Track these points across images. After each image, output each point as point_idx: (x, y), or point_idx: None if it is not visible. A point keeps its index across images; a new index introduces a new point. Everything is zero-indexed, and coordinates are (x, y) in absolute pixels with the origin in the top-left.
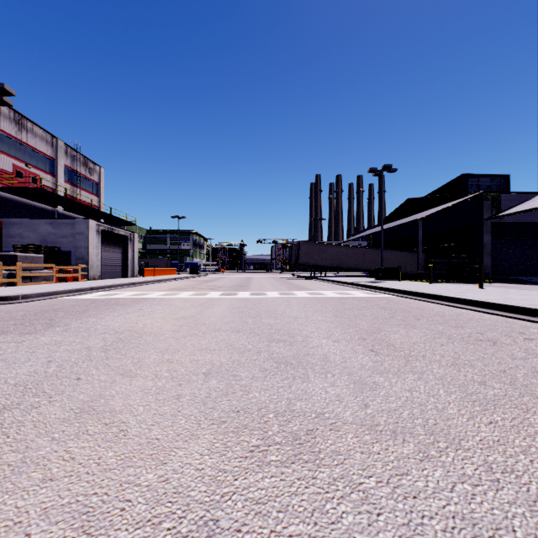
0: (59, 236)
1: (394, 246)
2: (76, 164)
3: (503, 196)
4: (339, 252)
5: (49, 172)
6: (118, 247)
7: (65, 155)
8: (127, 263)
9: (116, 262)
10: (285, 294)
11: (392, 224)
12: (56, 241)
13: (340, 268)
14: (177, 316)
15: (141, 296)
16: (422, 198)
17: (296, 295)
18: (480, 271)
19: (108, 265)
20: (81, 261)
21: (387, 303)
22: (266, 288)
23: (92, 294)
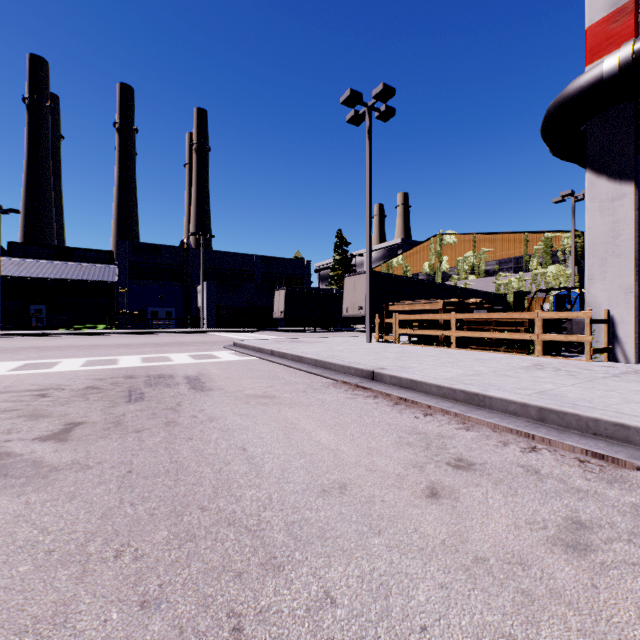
0: None
1: None
2: None
3: None
4: None
5: None
6: None
7: None
8: None
9: None
10: None
11: None
12: None
13: None
14: None
15: None
16: None
17: None
18: None
19: None
20: None
21: None
22: None
23: None
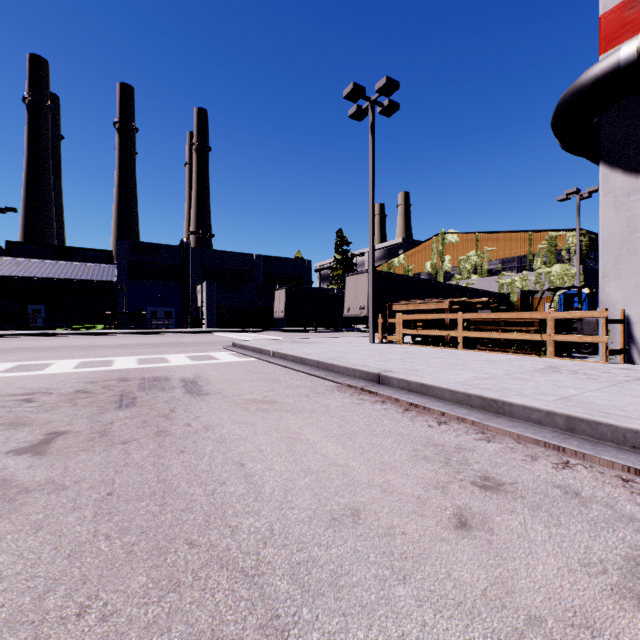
0: None
1: None
2: None
3: None
4: None
5: None
6: None
7: None
8: None
9: None
10: None
11: None
12: None
13: None
14: None
15: None
16: None
17: None
18: None
19: None
20: None
21: None
22: None
23: None
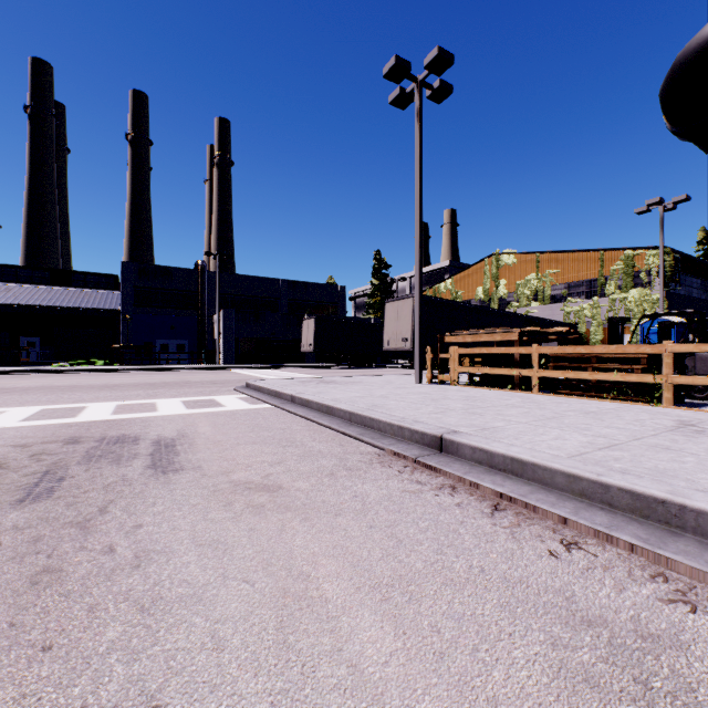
0: None
1: None
2: None
3: None
4: None
5: None
6: None
7: None
8: None
9: None
10: None
11: None
12: None
13: None
14: None
15: None
16: None
17: None
18: None
19: None
20: None
21: None
22: None
23: None
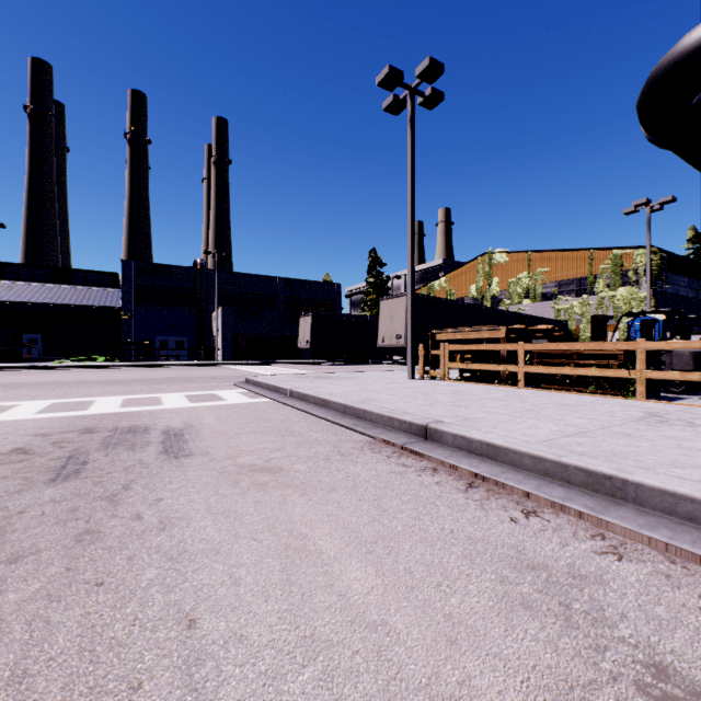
0: None
1: None
2: None
3: None
4: None
5: None
6: None
7: None
8: None
9: None
10: None
11: None
12: None
13: None
14: None
15: None
16: None
17: None
18: None
19: None
20: None
21: None
22: None
23: None
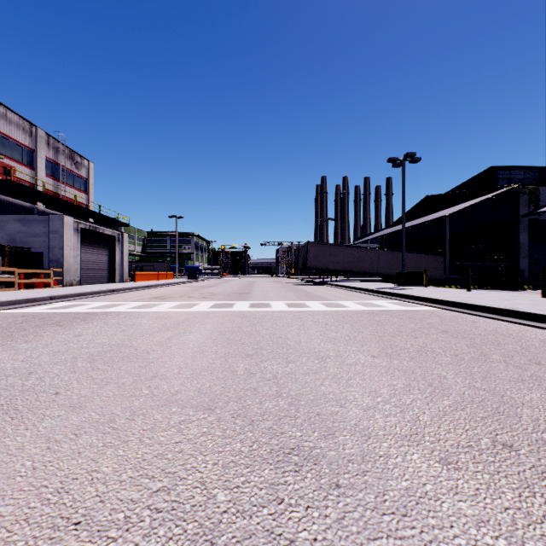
0: (29, 235)
1: (410, 248)
2: (60, 157)
3: (542, 189)
4: (351, 254)
5: (26, 164)
6: (103, 248)
7: (47, 146)
8: (114, 266)
9: (101, 265)
10: (295, 306)
11: (409, 223)
12: (26, 241)
13: (352, 272)
14: (121, 353)
15: (106, 309)
16: (443, 195)
17: (309, 307)
18: (544, 276)
19: (90, 268)
20: (55, 263)
21: (442, 321)
22: (271, 297)
23: (47, 306)
